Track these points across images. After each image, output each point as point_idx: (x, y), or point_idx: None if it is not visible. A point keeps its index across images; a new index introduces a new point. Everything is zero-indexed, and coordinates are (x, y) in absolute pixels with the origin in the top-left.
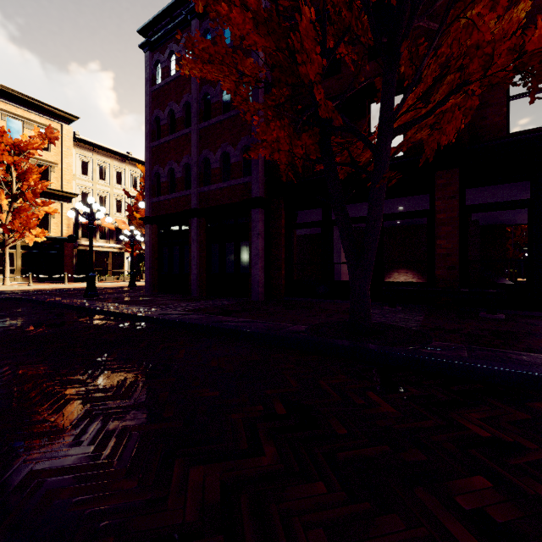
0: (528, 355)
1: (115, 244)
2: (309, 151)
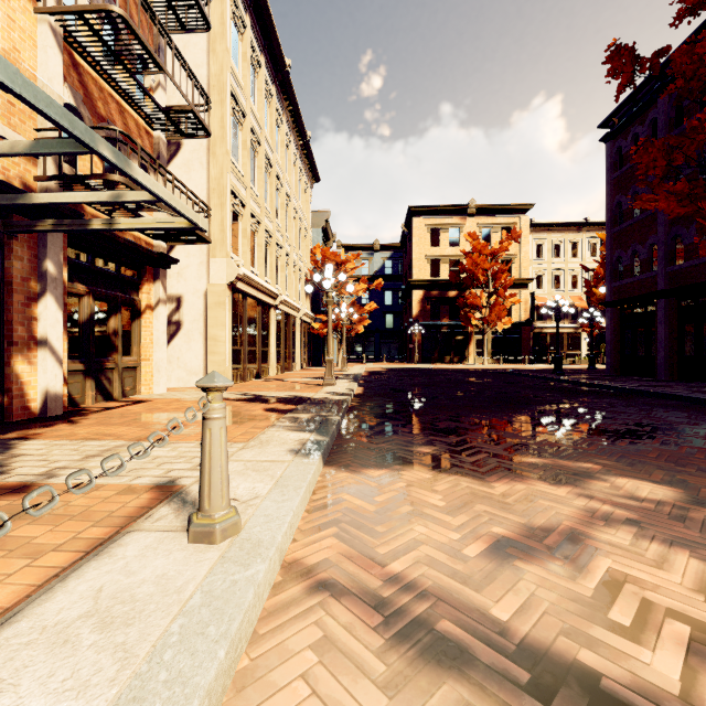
0: None
1: (570, 324)
2: None
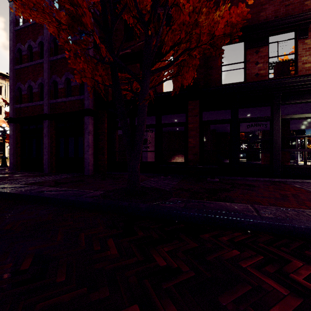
0: (214, 203)
1: None
2: (104, 79)
